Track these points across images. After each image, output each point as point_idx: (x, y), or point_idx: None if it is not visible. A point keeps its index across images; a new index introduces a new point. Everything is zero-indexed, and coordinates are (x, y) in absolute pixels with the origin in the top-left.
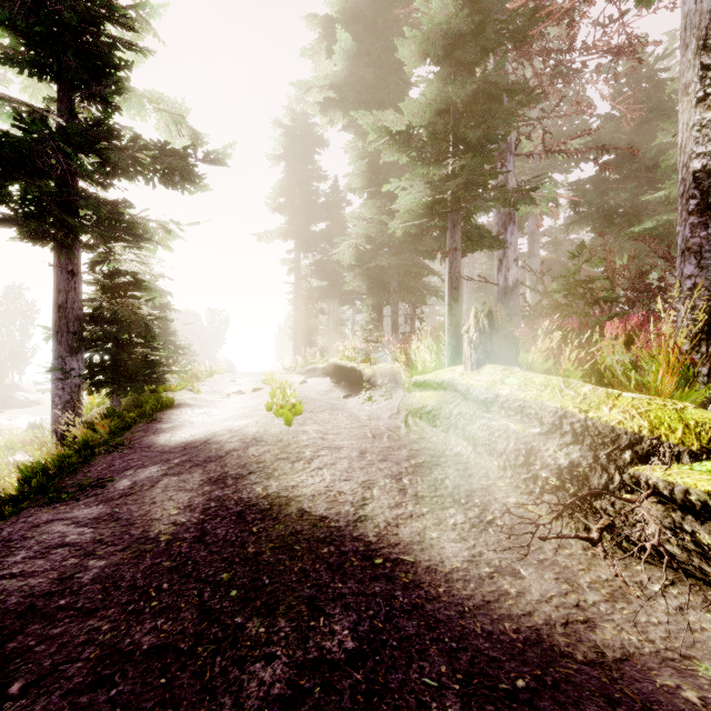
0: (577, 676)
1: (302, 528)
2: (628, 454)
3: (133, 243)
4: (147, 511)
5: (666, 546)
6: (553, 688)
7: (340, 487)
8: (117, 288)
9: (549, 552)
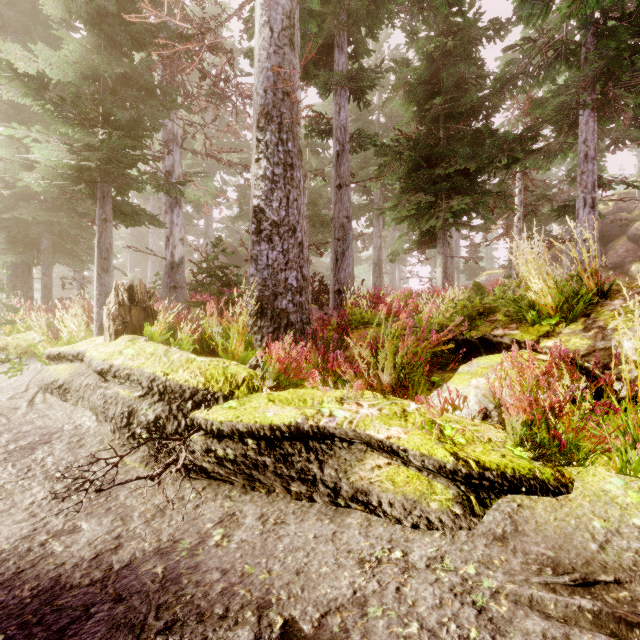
0: (73, 600)
1: None
2: (190, 404)
3: None
4: None
5: (203, 464)
6: (36, 624)
7: None
8: None
9: (123, 497)
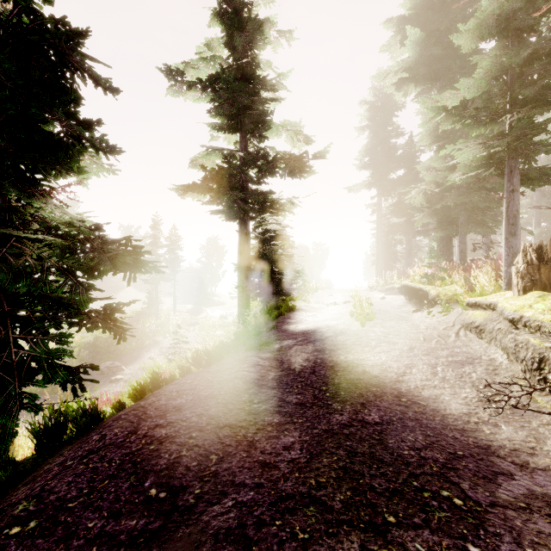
0: (500, 463)
1: (363, 378)
2: None
3: (274, 213)
4: (289, 358)
5: None
6: (479, 459)
7: (390, 364)
8: (266, 240)
9: (534, 424)
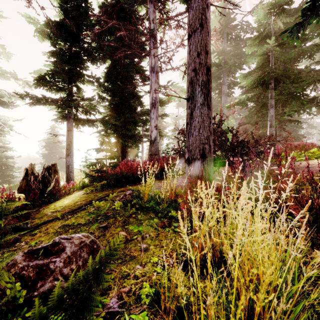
0: None
1: None
2: None
3: None
4: None
5: None
6: None
7: None
8: None
9: None
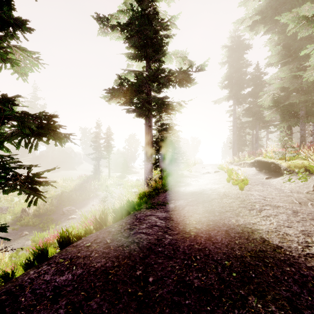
0: None
1: (266, 249)
2: None
3: (168, 112)
4: (183, 219)
5: None
6: None
7: (285, 230)
8: (163, 130)
9: None
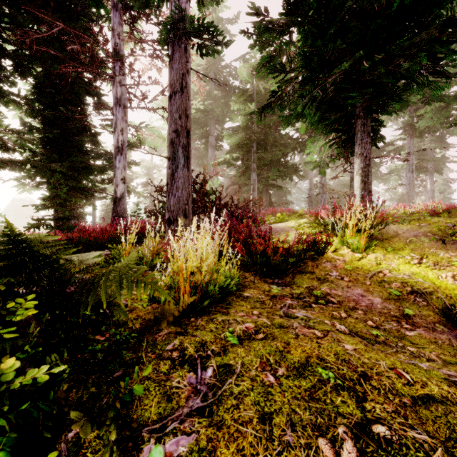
0: None
1: None
2: None
3: None
4: None
5: None
6: None
7: None
8: None
9: None
